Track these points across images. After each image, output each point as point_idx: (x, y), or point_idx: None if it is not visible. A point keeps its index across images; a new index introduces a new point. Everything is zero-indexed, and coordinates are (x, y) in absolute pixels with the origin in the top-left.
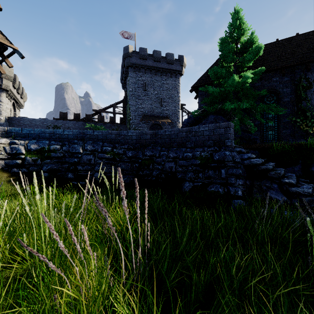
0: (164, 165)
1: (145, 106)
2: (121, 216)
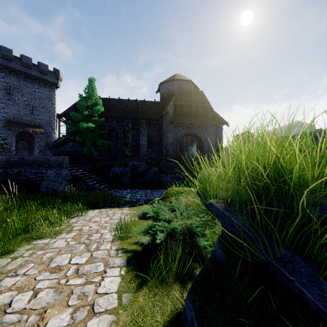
0: (28, 176)
1: (10, 111)
2: (4, 197)
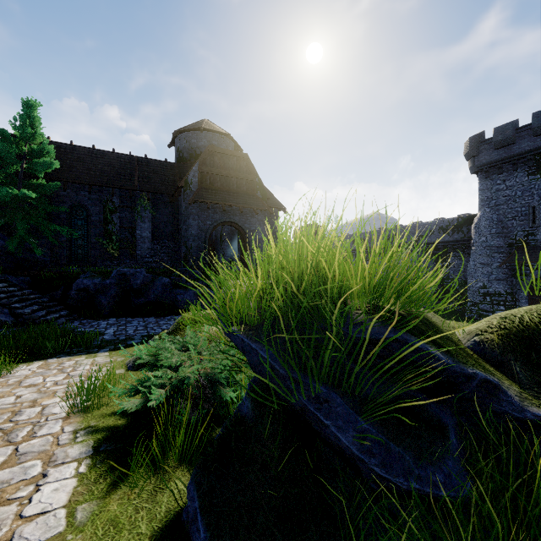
0: None
1: None
2: None
